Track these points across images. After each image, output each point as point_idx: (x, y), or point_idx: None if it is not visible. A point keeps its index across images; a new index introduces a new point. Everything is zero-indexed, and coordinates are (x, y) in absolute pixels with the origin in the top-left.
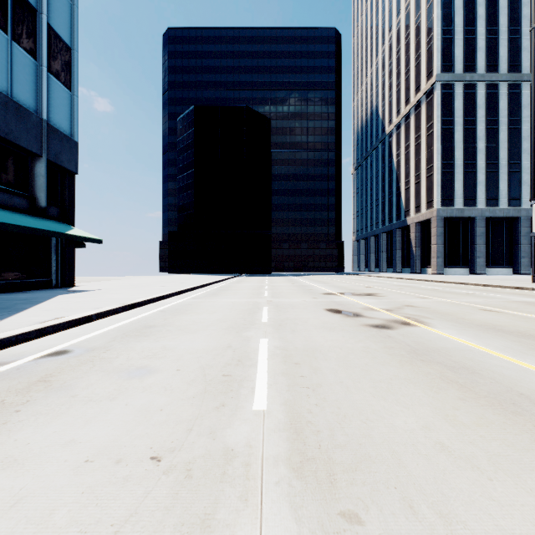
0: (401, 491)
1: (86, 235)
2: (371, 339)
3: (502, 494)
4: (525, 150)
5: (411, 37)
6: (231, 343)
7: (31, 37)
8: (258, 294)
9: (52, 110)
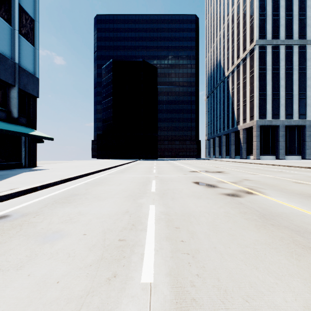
0: None
1: (43, 135)
2: (228, 205)
3: None
4: (308, 85)
5: (240, 18)
6: (129, 208)
7: (8, 11)
8: (149, 172)
9: (21, 58)
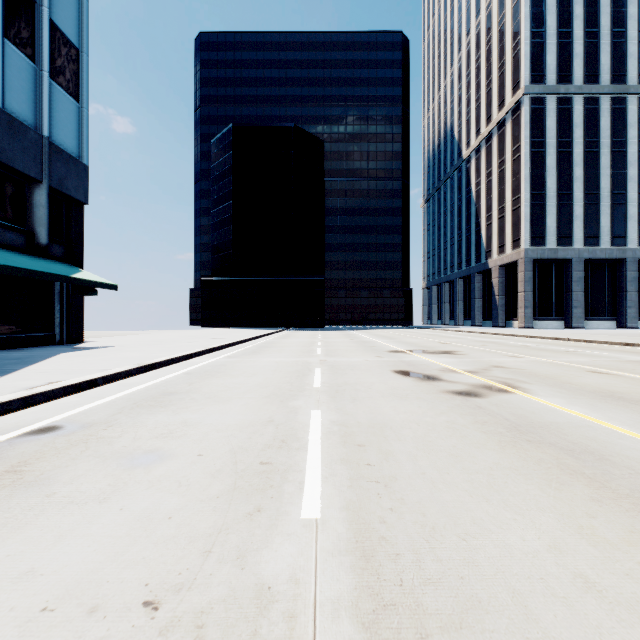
0: None
1: (97, 279)
2: (456, 411)
3: None
4: (631, 177)
5: (494, 41)
6: (274, 416)
7: (28, 34)
8: (309, 352)
9: (55, 126)
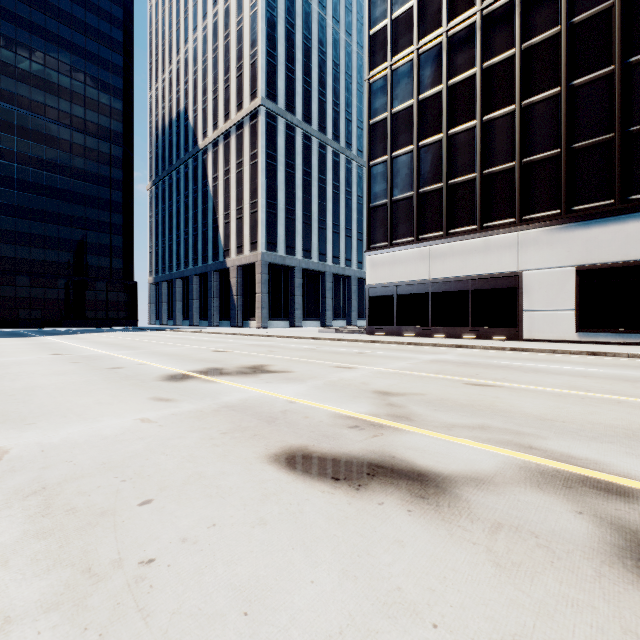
0: None
1: None
2: None
3: None
4: (329, 210)
5: (232, 39)
6: None
7: None
8: None
9: None
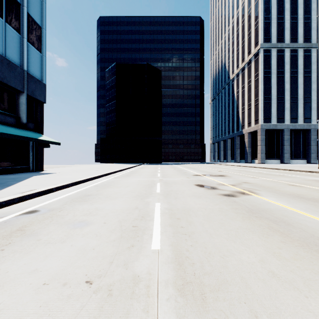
0: (249, 305)
1: (50, 140)
2: (224, 203)
3: (315, 307)
4: (313, 89)
5: (245, 21)
6: (138, 205)
7: (17, 20)
8: (154, 175)
9: (30, 65)
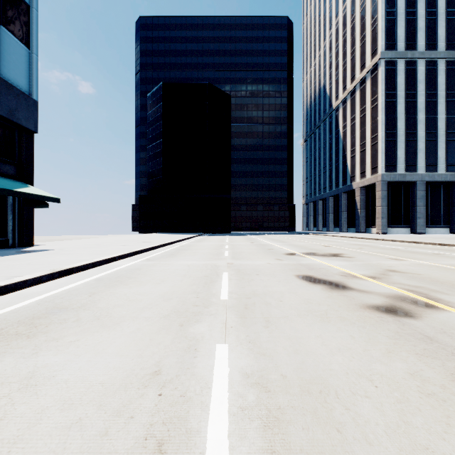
0: None
1: (41, 193)
2: (406, 347)
3: None
4: None
5: (357, 20)
6: (164, 359)
7: None
8: (218, 255)
9: (6, 65)
